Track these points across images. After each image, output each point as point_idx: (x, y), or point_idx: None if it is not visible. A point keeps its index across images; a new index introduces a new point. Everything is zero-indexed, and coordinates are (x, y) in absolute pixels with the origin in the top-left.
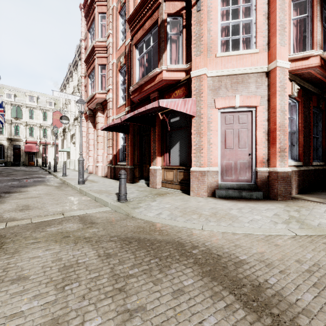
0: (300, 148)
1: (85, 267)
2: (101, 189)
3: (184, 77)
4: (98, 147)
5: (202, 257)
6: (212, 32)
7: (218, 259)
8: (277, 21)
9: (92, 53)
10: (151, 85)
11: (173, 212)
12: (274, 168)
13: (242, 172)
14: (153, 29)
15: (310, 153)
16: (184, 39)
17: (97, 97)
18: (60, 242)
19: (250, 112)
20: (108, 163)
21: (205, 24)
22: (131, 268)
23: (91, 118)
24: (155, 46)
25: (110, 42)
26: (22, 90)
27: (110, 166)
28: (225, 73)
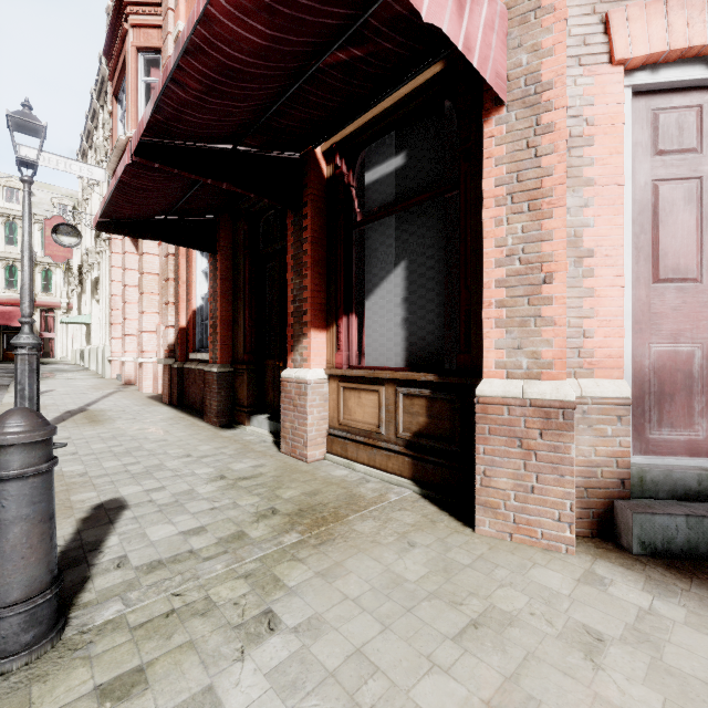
0: None
1: None
2: (66, 468)
3: None
4: (141, 307)
5: None
6: None
7: None
8: None
9: (119, 16)
10: None
11: None
12: None
13: None
14: None
15: None
16: None
17: None
18: None
19: None
20: (164, 355)
21: None
22: None
23: None
24: None
25: None
26: None
27: (168, 364)
28: None
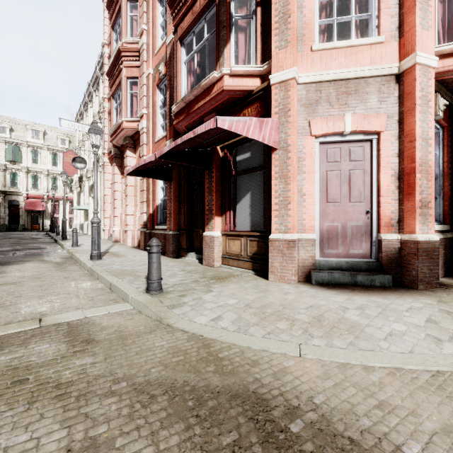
0: (446, 203)
1: None
2: (125, 268)
3: (258, 86)
4: (126, 203)
5: (317, 451)
6: (305, 10)
7: None
8: None
9: (117, 60)
10: (204, 101)
11: (243, 314)
12: (412, 235)
13: (355, 241)
14: (208, 11)
15: None
16: (259, 24)
17: (124, 127)
18: None
19: (368, 142)
20: (141, 226)
21: None
22: None
23: (117, 160)
24: (212, 40)
25: (144, 43)
26: (21, 122)
27: (144, 231)
28: (327, 76)
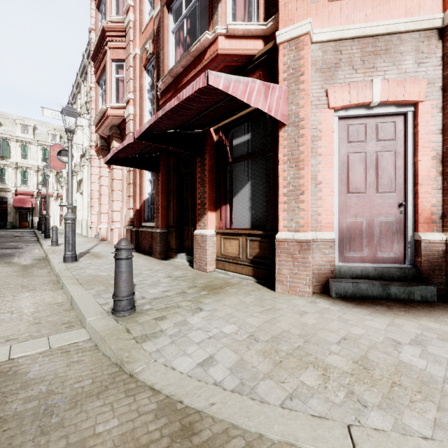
0: None
1: None
2: (100, 273)
3: (261, 49)
4: (112, 198)
5: None
6: None
7: None
8: None
9: (102, 42)
10: (195, 71)
11: (246, 355)
12: None
13: (384, 242)
14: None
15: None
16: None
17: (109, 114)
18: None
19: (401, 116)
20: (127, 223)
21: None
22: None
23: (104, 152)
24: None
25: (131, 20)
26: (10, 116)
27: (130, 229)
28: (349, 32)
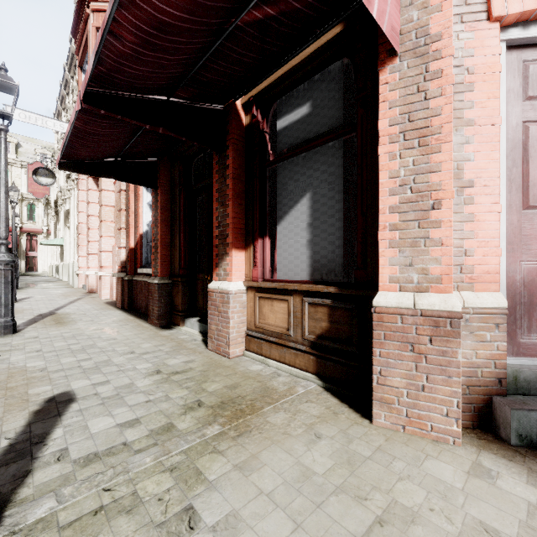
0: None
1: None
2: (30, 363)
3: None
4: (100, 232)
5: None
6: None
7: None
8: None
9: (83, 4)
10: None
11: None
12: None
13: None
14: None
15: None
16: None
17: None
18: None
19: None
20: (118, 269)
21: None
22: None
23: None
24: None
25: None
26: None
27: (121, 277)
28: None
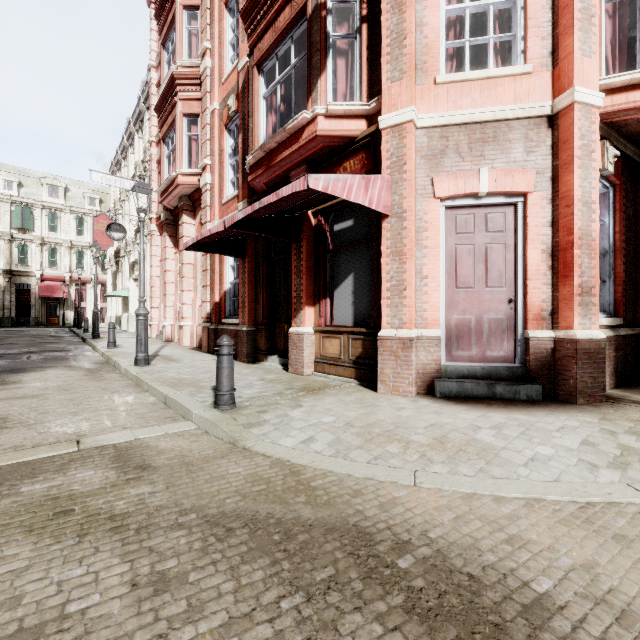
0: (619, 288)
1: (80, 633)
2: (183, 376)
3: (363, 131)
4: (182, 287)
5: (429, 587)
6: (426, 29)
7: (474, 593)
8: (575, 0)
9: (170, 91)
10: (291, 149)
11: (342, 435)
12: (569, 331)
13: (493, 340)
14: (296, 27)
15: (637, 298)
16: (365, 47)
17: (179, 183)
18: (40, 531)
19: (511, 206)
20: (203, 320)
21: (411, 10)
22: (220, 638)
23: (169, 227)
24: (301, 66)
25: (208, 67)
26: (34, 173)
27: (207, 326)
28: (456, 118)
